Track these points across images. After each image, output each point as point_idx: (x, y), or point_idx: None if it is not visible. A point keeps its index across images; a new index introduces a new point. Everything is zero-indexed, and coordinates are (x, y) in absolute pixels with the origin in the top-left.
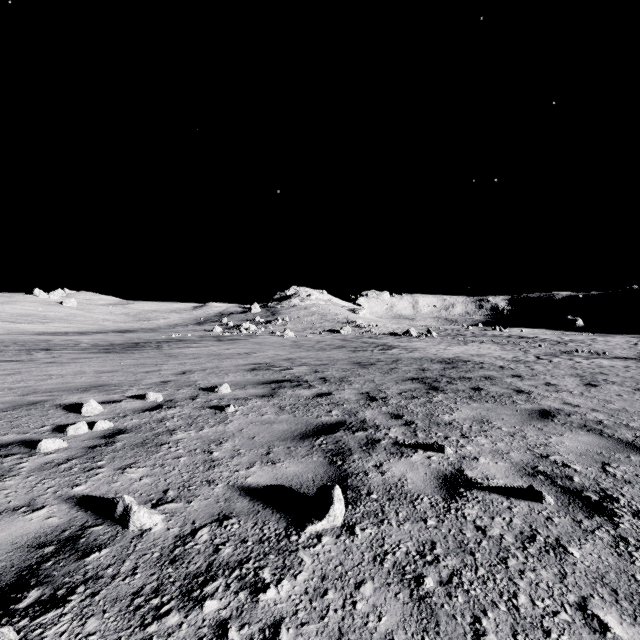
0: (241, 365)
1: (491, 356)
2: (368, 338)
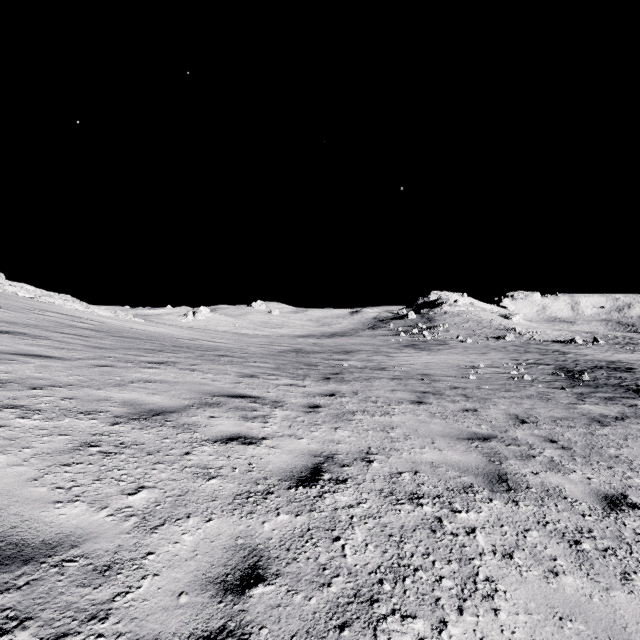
0: (501, 358)
1: None
2: (536, 345)
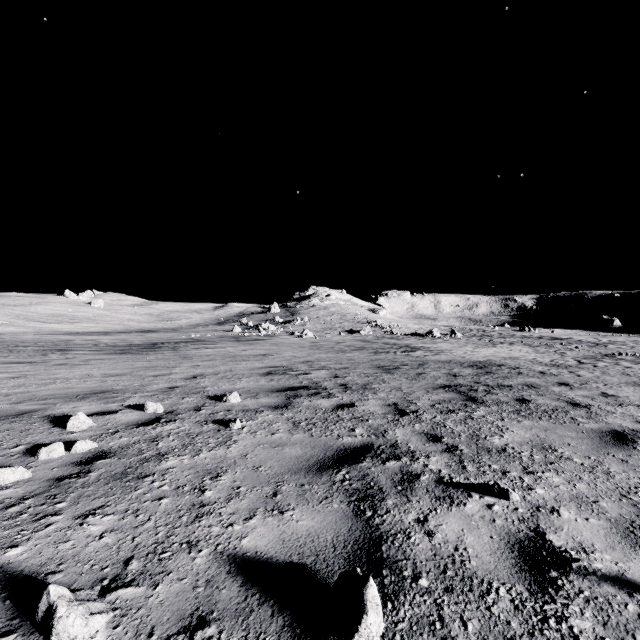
0: (256, 368)
1: (526, 359)
2: (389, 339)
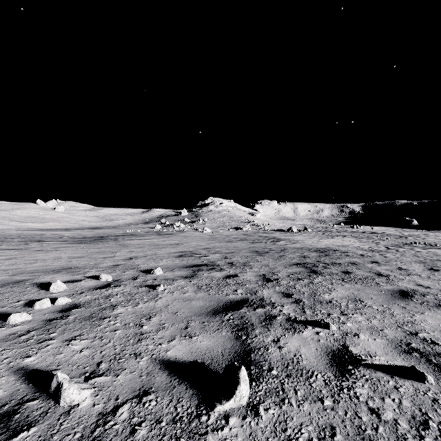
0: (172, 253)
1: (352, 246)
2: (262, 233)
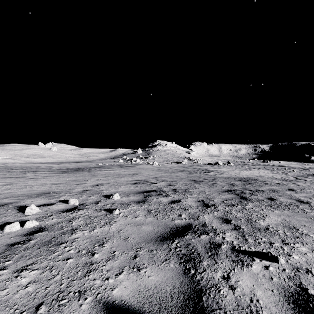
0: (129, 181)
1: (268, 177)
2: (196, 166)
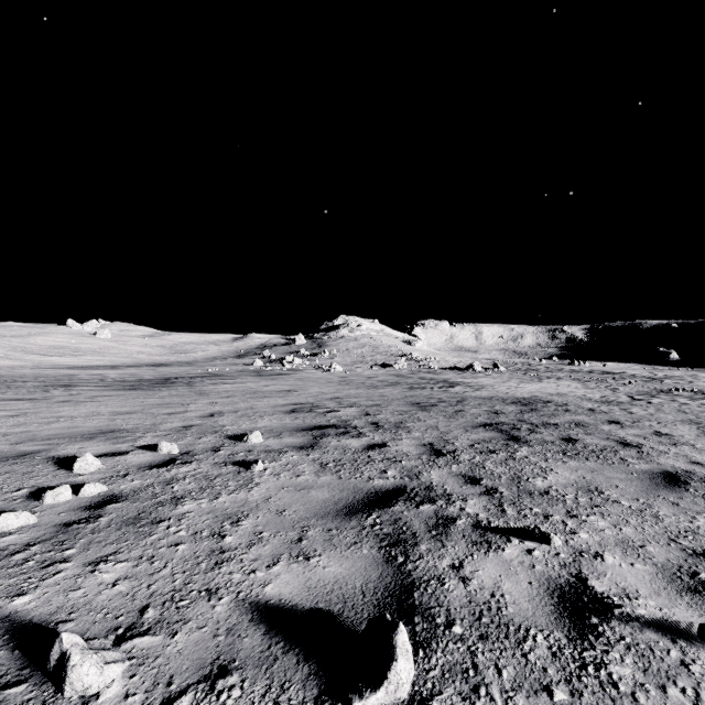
0: (279, 405)
1: (574, 396)
2: (426, 373)
